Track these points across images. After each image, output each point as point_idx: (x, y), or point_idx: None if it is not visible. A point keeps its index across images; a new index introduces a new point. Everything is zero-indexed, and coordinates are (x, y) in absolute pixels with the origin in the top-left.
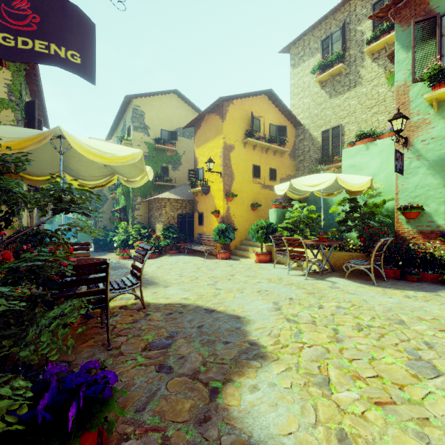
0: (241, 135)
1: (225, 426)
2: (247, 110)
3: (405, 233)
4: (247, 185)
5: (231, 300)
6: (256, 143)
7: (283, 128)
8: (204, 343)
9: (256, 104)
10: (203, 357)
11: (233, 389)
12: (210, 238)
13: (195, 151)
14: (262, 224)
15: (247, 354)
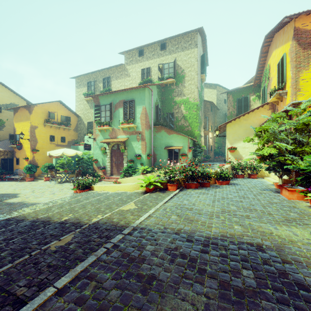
0: (42, 121)
1: (2, 202)
2: (47, 109)
3: (95, 167)
4: (46, 145)
5: (18, 191)
6: (52, 125)
7: (69, 118)
8: (2, 198)
9: (52, 106)
10: (1, 199)
11: (6, 200)
12: (23, 171)
13: (14, 123)
14: (47, 165)
15: (14, 197)
